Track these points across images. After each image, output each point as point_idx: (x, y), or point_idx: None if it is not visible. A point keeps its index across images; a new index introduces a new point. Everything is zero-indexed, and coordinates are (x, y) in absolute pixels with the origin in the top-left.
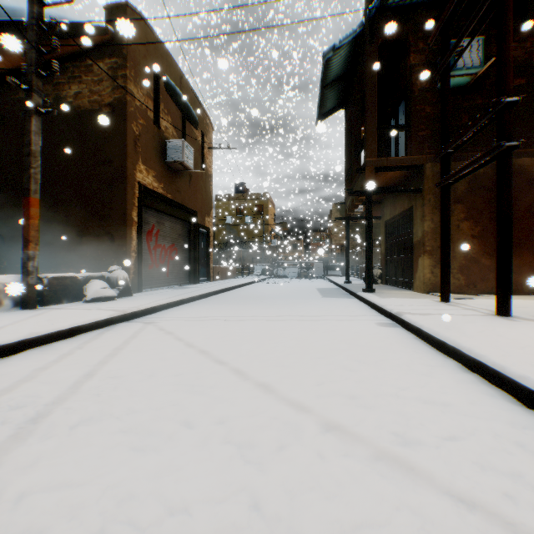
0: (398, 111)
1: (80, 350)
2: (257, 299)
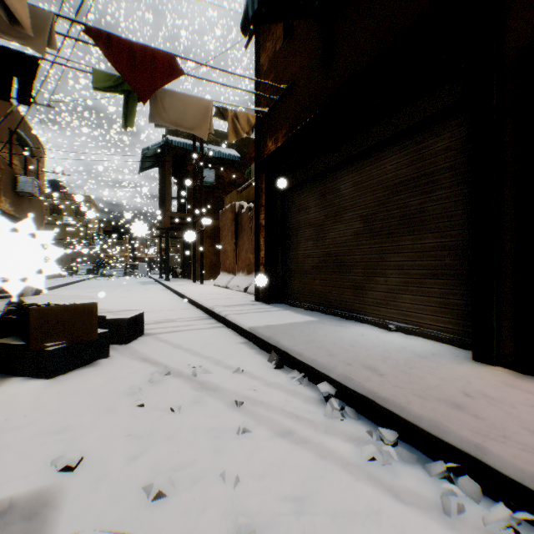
0: None
1: None
2: (100, 287)
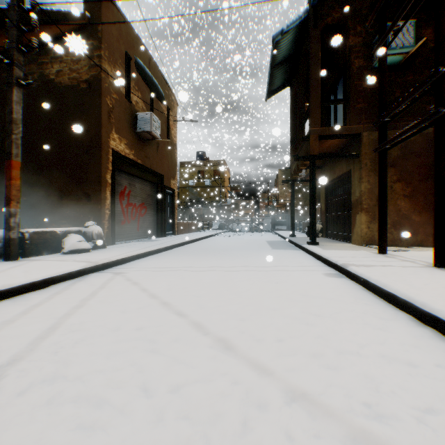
0: (337, 88)
1: (49, 302)
2: (215, 251)
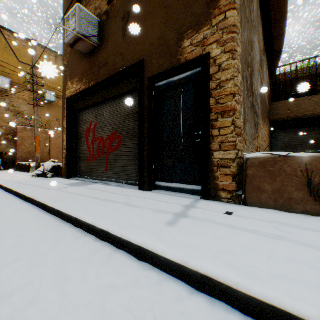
0: None
1: None
2: None
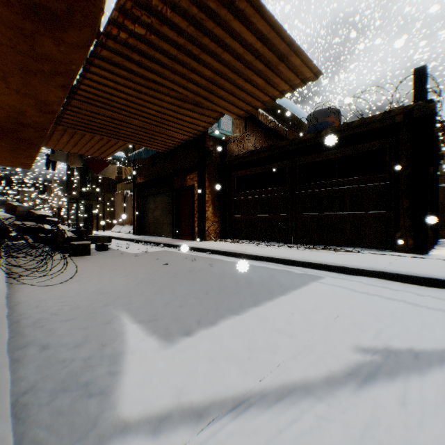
0: None
1: None
2: None
